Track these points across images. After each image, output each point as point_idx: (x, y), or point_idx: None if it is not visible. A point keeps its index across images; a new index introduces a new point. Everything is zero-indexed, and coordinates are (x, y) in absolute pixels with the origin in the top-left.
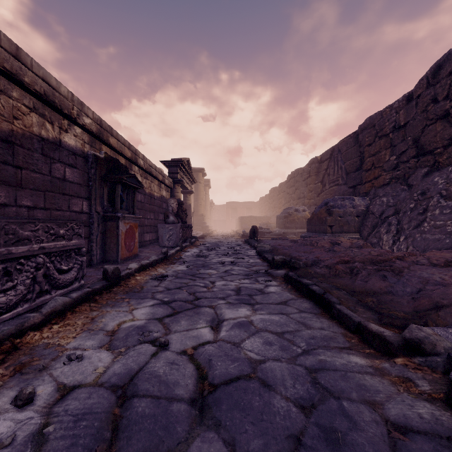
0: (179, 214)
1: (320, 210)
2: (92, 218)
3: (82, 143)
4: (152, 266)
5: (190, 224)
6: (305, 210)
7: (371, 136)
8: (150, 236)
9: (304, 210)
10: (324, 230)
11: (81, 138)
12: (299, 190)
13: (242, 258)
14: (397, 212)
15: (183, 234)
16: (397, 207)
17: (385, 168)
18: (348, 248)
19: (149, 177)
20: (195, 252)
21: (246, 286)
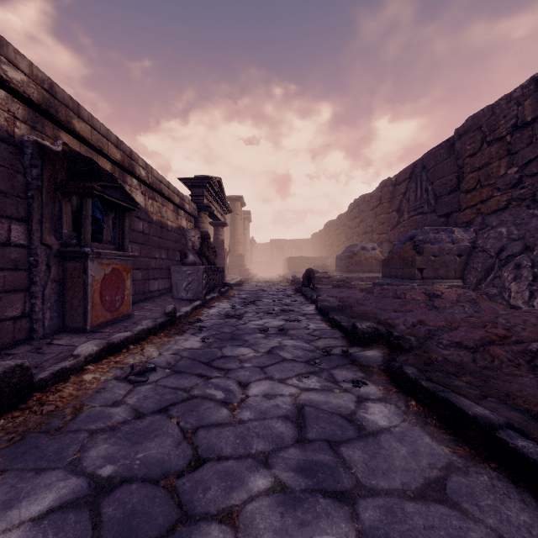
0: (204, 252)
1: (404, 247)
2: (33, 255)
3: (8, 117)
4: (138, 342)
5: (220, 267)
6: (375, 248)
7: (476, 142)
8: (161, 283)
9: (373, 247)
10: (411, 275)
11: (6, 107)
12: (365, 222)
13: (296, 320)
14: (528, 248)
15: (208, 280)
16: (528, 240)
17: (500, 186)
18: (455, 302)
19: (158, 198)
20: (224, 308)
21: (315, 401)
